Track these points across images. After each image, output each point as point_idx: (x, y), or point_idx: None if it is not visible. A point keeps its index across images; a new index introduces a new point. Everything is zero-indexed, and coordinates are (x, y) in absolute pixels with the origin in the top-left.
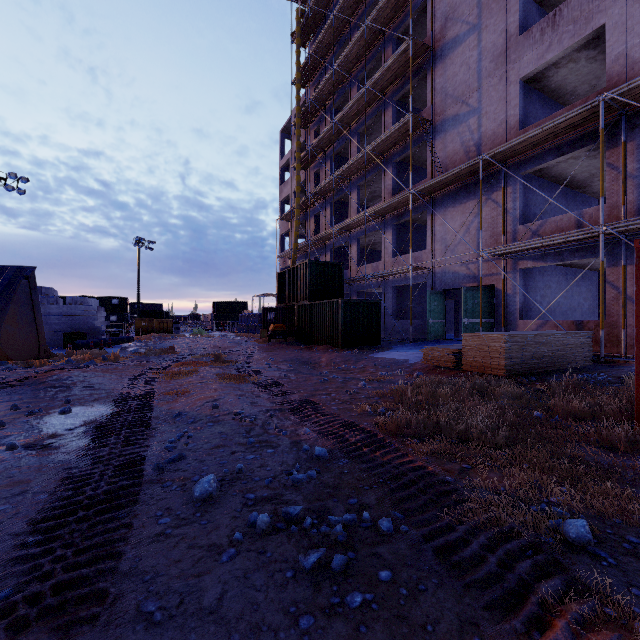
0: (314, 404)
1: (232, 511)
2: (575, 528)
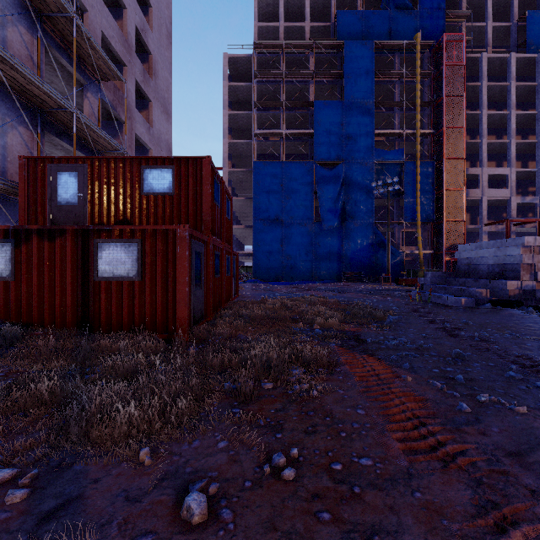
0: (395, 423)
1: (439, 351)
2: (320, 330)
